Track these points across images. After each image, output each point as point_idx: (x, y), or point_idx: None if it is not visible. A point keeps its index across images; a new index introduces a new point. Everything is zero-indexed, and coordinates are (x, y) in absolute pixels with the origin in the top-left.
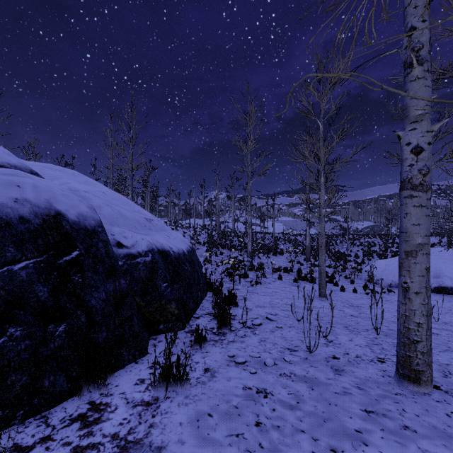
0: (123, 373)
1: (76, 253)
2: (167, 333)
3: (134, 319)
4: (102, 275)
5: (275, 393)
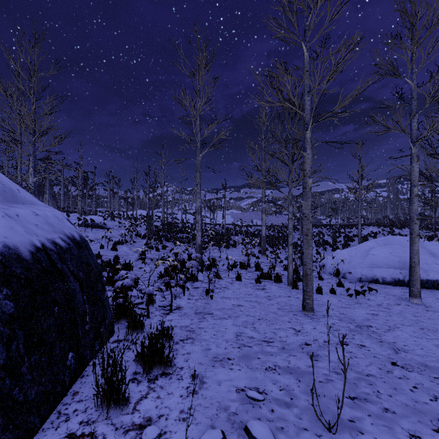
0: None
1: None
2: None
3: None
4: None
5: None
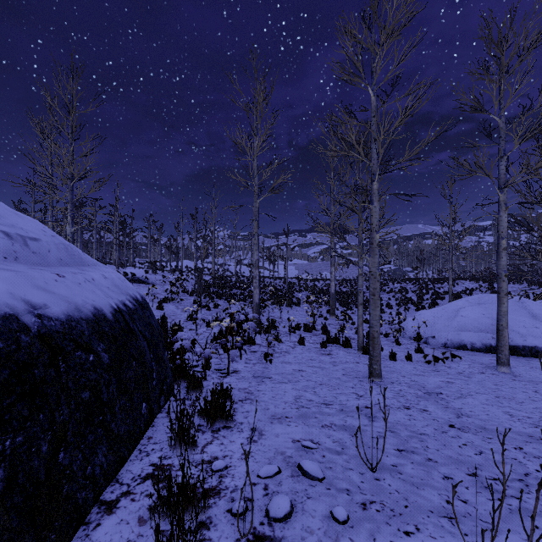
0: None
1: None
2: None
3: None
4: None
5: None
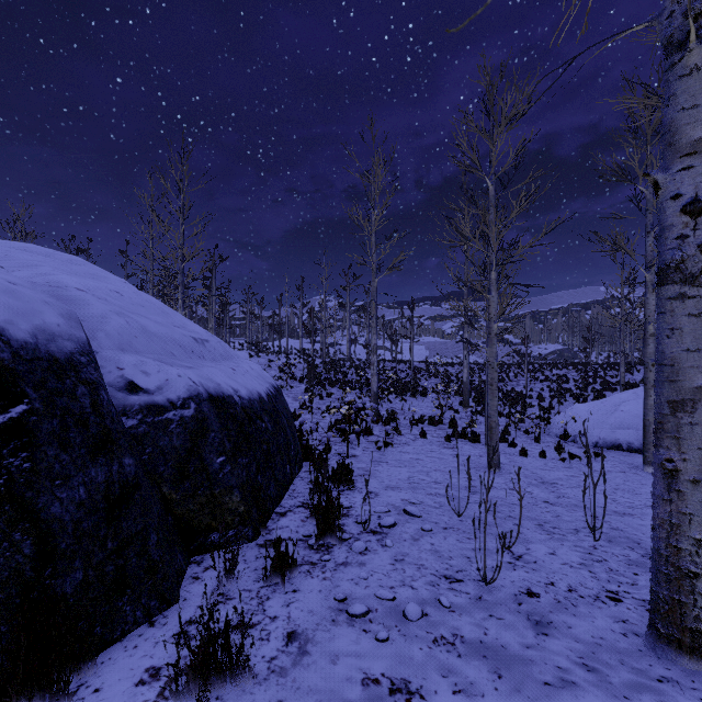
0: (118, 653)
1: (20, 408)
2: (224, 549)
3: (149, 535)
4: (80, 452)
5: (428, 693)
